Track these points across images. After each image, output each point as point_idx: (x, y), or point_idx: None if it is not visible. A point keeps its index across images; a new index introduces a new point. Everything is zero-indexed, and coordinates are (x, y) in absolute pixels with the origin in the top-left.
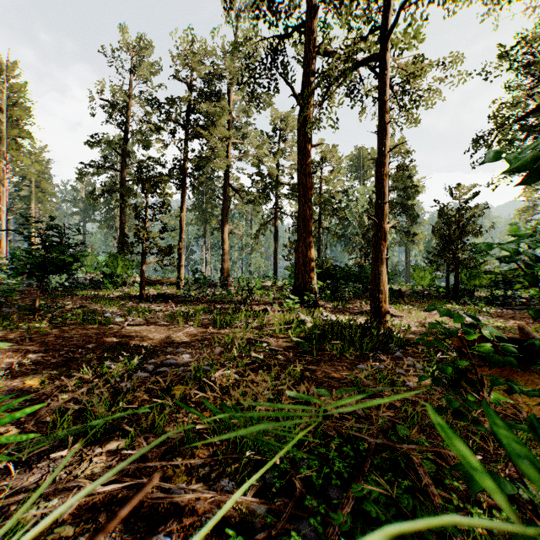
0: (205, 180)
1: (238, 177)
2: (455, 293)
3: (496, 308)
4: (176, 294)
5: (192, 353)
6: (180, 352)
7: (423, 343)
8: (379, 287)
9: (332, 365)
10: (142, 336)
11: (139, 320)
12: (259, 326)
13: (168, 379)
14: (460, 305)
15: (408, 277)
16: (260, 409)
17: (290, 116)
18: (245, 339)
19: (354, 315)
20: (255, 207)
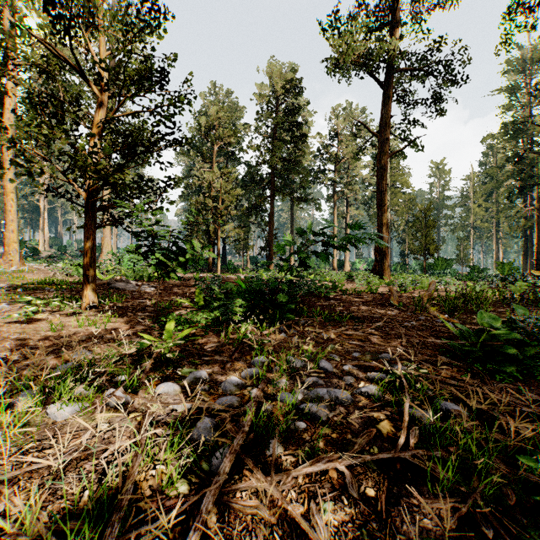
0: None
1: None
2: None
3: None
4: None
5: None
6: None
7: None
8: None
9: None
10: None
11: None
12: None
13: None
14: None
15: None
16: None
17: None
18: None
19: None
20: None
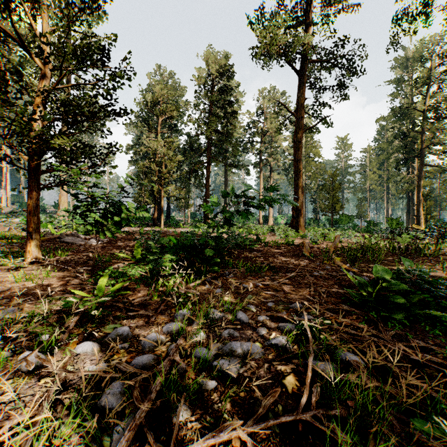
0: None
1: None
2: None
3: None
4: None
5: None
6: None
7: None
8: None
9: None
10: None
11: None
12: None
13: None
14: None
15: None
16: None
17: None
18: None
19: None
20: None
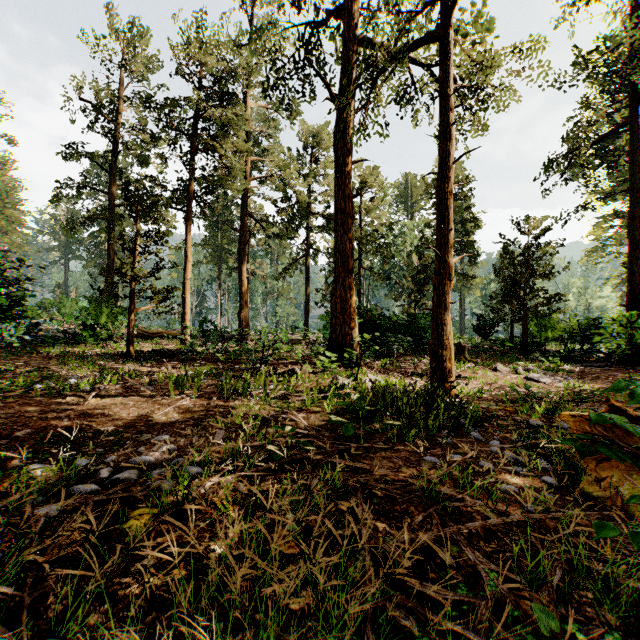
0: (220, 208)
1: (261, 206)
2: (523, 347)
3: (573, 365)
4: (178, 350)
5: (180, 441)
6: (161, 440)
7: (503, 416)
8: (442, 341)
9: (387, 457)
10: (111, 414)
11: (116, 388)
12: (283, 395)
13: (118, 502)
14: (530, 362)
15: (463, 328)
16: (275, 556)
17: (325, 130)
18: (263, 416)
19: (407, 377)
20: (282, 244)
